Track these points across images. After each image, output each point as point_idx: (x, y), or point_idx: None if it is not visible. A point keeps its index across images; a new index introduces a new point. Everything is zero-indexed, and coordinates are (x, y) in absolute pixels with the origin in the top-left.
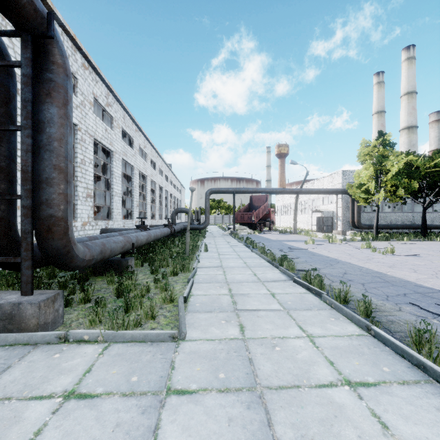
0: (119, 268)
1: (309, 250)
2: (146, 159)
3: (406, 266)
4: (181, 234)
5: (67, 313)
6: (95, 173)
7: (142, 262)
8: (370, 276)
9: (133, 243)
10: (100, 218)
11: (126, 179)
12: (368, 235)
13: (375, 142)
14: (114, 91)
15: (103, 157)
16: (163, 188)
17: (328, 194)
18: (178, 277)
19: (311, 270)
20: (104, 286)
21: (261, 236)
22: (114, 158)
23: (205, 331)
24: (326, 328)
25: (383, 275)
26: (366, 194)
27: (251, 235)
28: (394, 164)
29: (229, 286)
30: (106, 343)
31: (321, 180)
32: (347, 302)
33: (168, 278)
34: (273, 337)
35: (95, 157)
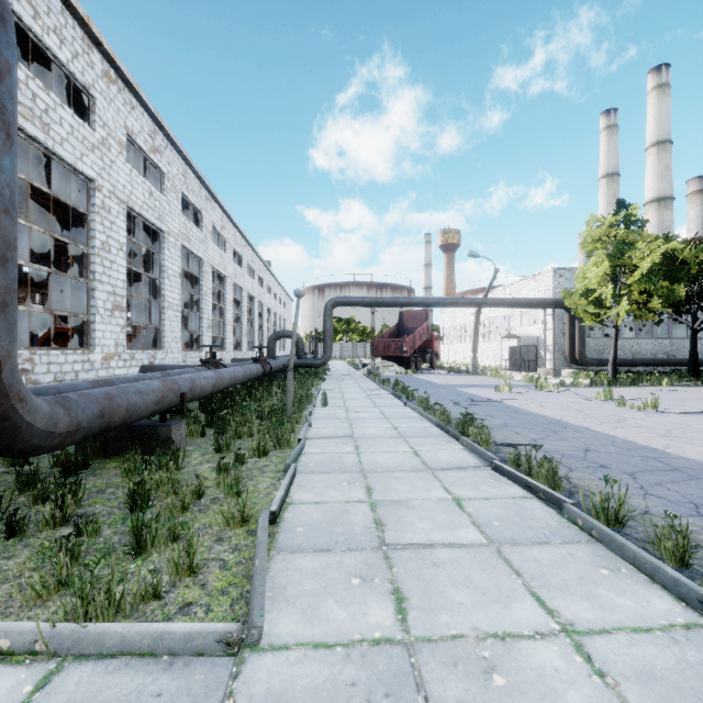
0: (155, 441)
1: (505, 403)
2: (225, 249)
3: (694, 434)
4: (283, 375)
5: (4, 554)
6: (130, 268)
7: (203, 429)
8: (637, 457)
9: (182, 392)
10: (146, 347)
11: (189, 282)
12: (600, 376)
13: (612, 219)
14: (166, 126)
15: (147, 242)
16: (255, 299)
17: (529, 309)
18: (267, 459)
19: (530, 448)
20: (115, 481)
21: (419, 377)
22: (166, 243)
23: (313, 614)
24: (600, 603)
25: (661, 454)
26: (596, 306)
27: (402, 376)
28: (644, 257)
29: (367, 480)
30: (53, 660)
31: (517, 285)
32: (622, 524)
33: (248, 462)
34: (481, 634)
35: (131, 239)
